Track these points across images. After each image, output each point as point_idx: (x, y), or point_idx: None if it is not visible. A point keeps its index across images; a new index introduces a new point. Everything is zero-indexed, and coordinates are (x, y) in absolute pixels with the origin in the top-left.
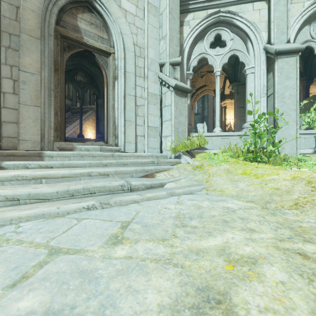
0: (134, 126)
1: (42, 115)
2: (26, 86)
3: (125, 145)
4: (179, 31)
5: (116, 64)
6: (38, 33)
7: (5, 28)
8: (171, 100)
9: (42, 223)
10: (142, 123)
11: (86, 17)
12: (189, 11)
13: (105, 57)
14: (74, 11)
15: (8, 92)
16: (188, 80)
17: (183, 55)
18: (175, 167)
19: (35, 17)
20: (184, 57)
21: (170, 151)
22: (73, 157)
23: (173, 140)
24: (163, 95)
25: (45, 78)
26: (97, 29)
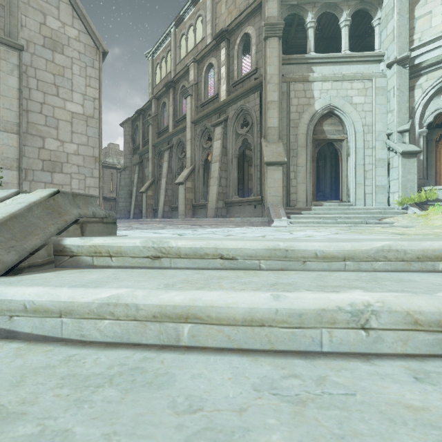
0: (362, 187)
1: (307, 188)
2: (300, 173)
3: (356, 201)
4: (409, 100)
5: (349, 146)
6: (304, 144)
7: (291, 148)
8: (398, 163)
9: (337, 227)
10: (370, 183)
11: (328, 122)
12: (421, 75)
13: (340, 142)
14: (321, 121)
15: (292, 178)
16: (421, 137)
17: (414, 116)
18: (400, 216)
19: (303, 136)
20: (415, 117)
21: (396, 204)
22: (325, 209)
23: (399, 196)
24: (391, 159)
25: (308, 167)
26: (335, 126)
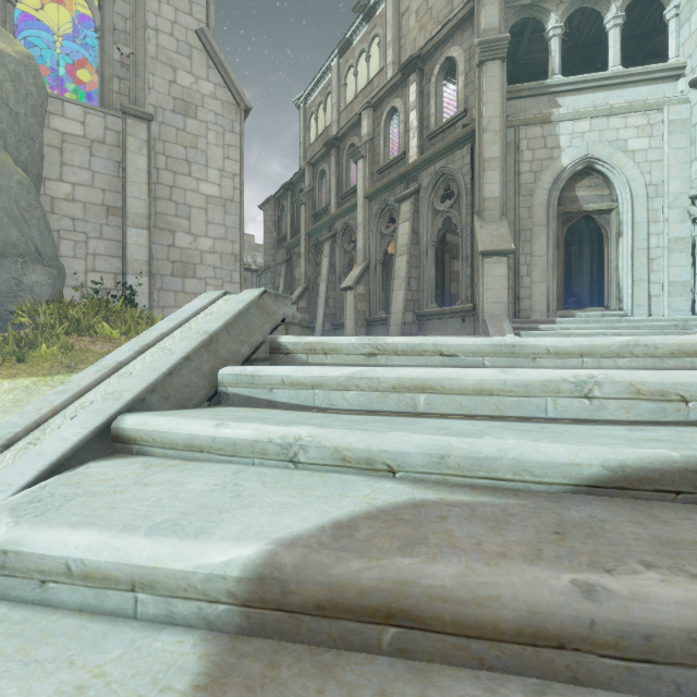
0: (645, 285)
1: (548, 289)
2: (536, 267)
3: (633, 309)
4: None
5: (621, 219)
6: (544, 221)
7: (522, 228)
8: None
9: None
10: (659, 279)
11: (584, 183)
12: None
13: (606, 215)
14: (572, 184)
15: (524, 275)
16: None
17: None
18: None
19: (542, 209)
20: None
21: None
22: (579, 323)
23: None
24: None
25: (550, 257)
26: (596, 190)
